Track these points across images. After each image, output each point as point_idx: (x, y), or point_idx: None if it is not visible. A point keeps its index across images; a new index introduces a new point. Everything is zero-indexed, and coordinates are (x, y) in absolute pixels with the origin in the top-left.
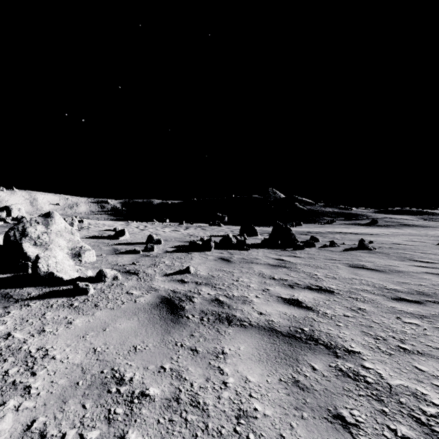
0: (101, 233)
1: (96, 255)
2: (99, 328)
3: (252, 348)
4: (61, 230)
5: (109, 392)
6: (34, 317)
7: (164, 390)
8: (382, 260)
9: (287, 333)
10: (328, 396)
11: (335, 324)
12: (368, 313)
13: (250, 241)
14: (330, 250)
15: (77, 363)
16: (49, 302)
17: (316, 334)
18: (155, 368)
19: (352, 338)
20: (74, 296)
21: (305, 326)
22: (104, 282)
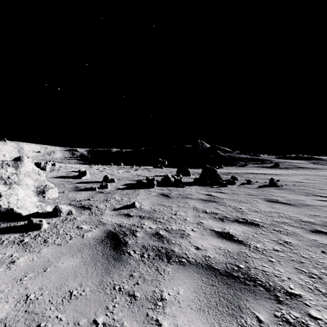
0: (67, 174)
1: (59, 192)
2: (39, 268)
3: (191, 292)
4: (29, 172)
5: None
6: None
7: None
8: (290, 195)
9: (225, 272)
10: None
11: (268, 260)
12: (295, 247)
13: (184, 179)
14: (248, 186)
15: (1, 318)
16: (1, 238)
17: (252, 272)
18: (86, 324)
19: (288, 277)
20: (27, 231)
21: (240, 263)
22: (59, 217)
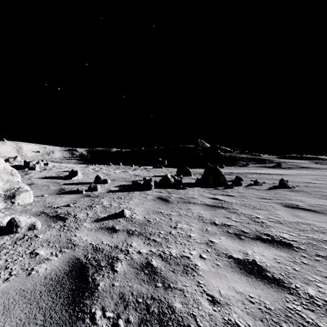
0: (58, 174)
1: (37, 195)
2: None
3: None
4: None
5: None
6: None
7: None
8: (309, 199)
9: None
10: None
11: None
12: None
13: (185, 180)
14: (256, 188)
15: None
16: None
17: None
18: None
19: None
20: None
21: None
22: (15, 234)
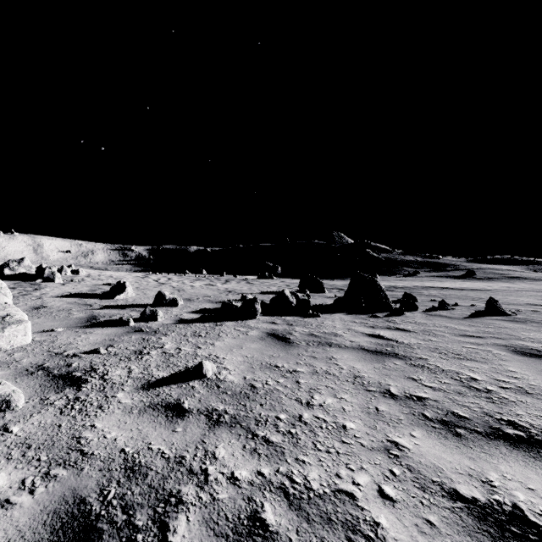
0: (93, 289)
1: (43, 330)
2: None
3: None
4: None
5: None
6: None
7: None
8: None
9: None
10: None
11: None
12: None
13: (315, 300)
14: (445, 315)
15: None
16: None
17: None
18: None
19: None
20: None
21: None
22: None
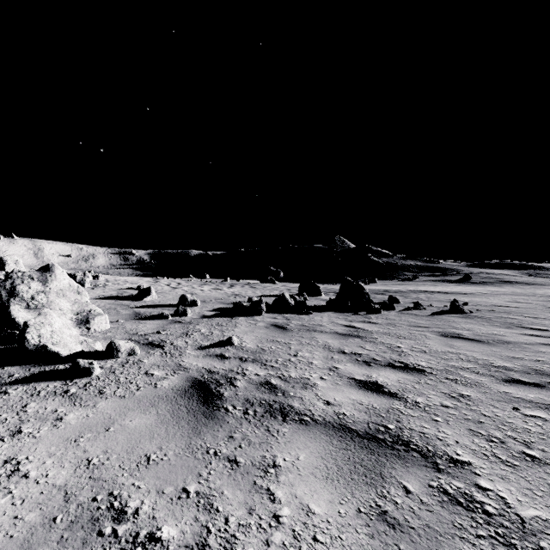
0: (120, 292)
1: (110, 321)
2: (99, 427)
3: (316, 458)
4: (64, 289)
5: (100, 534)
6: (10, 411)
7: (184, 531)
8: (482, 327)
9: (365, 433)
10: (432, 538)
11: (431, 419)
12: (474, 402)
13: (311, 302)
14: (415, 313)
15: (59, 485)
16: (35, 387)
17: (406, 434)
18: (174, 492)
19: (456, 440)
20: (72, 379)
21: (390, 422)
22: (116, 359)
